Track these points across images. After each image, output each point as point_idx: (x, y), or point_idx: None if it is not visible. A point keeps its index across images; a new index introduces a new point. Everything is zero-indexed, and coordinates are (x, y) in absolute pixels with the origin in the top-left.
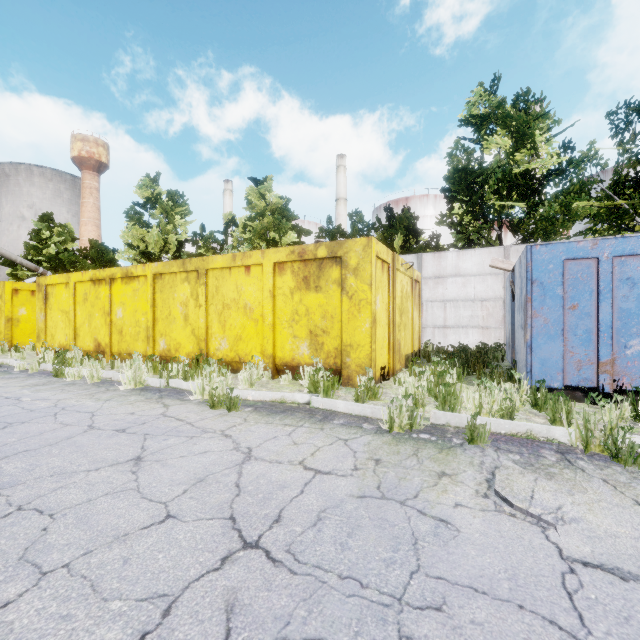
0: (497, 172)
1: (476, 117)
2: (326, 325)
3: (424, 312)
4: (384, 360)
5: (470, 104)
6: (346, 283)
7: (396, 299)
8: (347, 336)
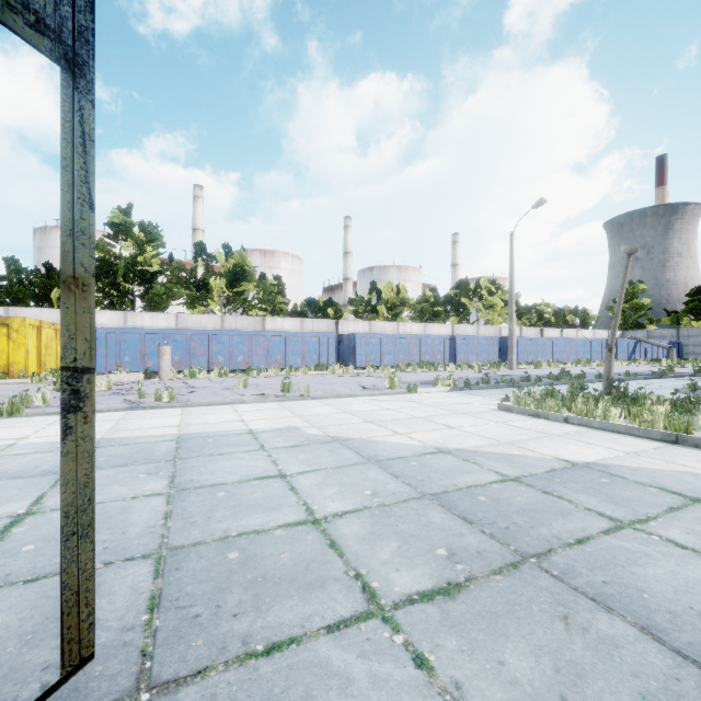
0: (123, 269)
1: (117, 225)
2: None
3: None
4: (35, 370)
5: (112, 216)
6: (12, 336)
7: (43, 342)
8: (12, 359)
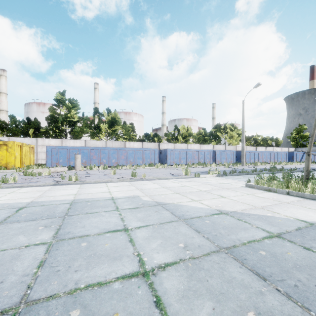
0: (61, 120)
1: (58, 100)
2: (2, 158)
3: (38, 155)
4: (19, 165)
5: (56, 96)
6: (8, 150)
7: (23, 152)
8: (8, 160)
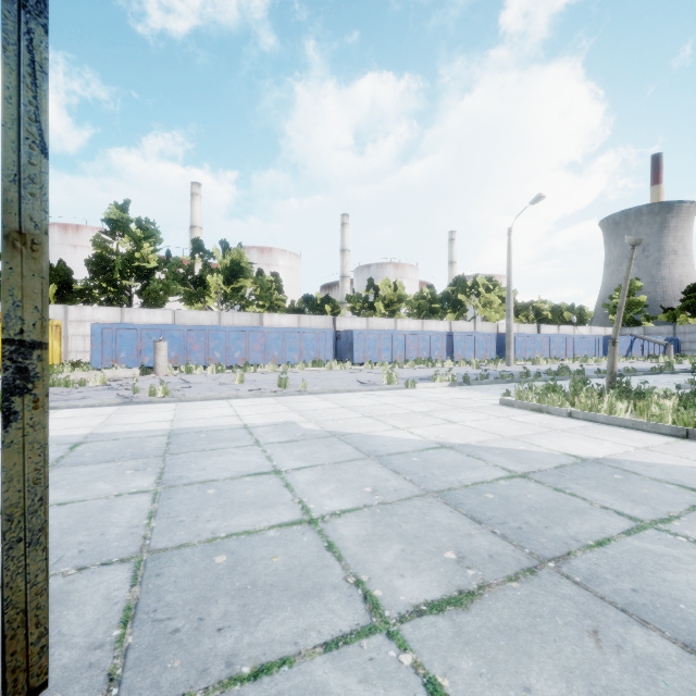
0: (120, 265)
1: (114, 221)
2: None
3: (70, 342)
4: None
5: (109, 212)
6: None
7: None
8: None
